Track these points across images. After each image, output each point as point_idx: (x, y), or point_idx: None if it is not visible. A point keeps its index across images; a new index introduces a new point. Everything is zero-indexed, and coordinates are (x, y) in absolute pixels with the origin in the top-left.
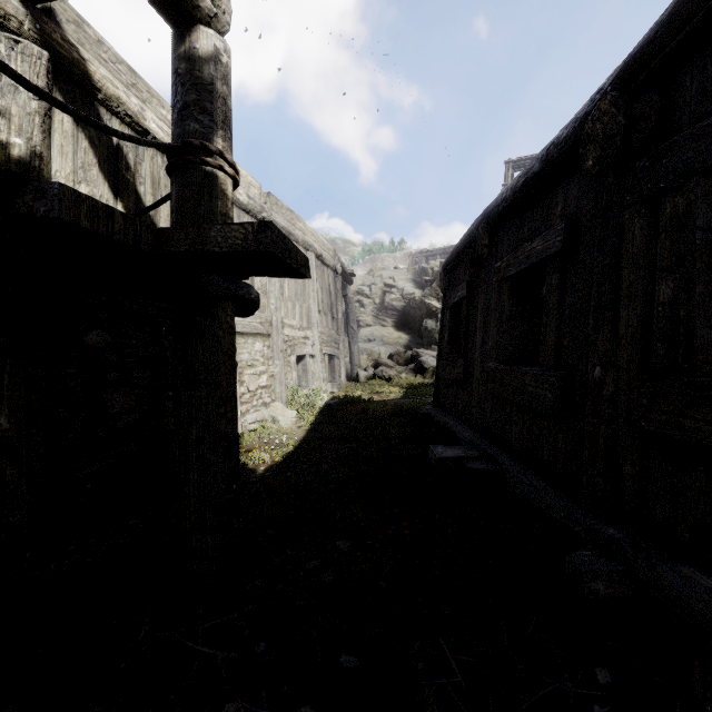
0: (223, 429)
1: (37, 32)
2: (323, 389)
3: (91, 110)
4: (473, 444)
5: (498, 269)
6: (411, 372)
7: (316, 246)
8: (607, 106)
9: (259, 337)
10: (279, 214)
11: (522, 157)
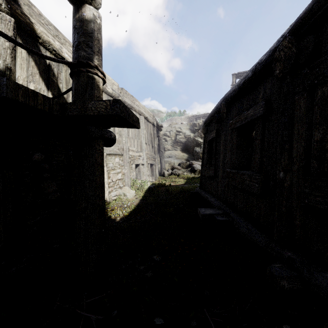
0: (97, 202)
1: (8, 9)
2: (147, 180)
3: (36, 47)
4: (219, 207)
5: (231, 124)
6: (188, 171)
7: (144, 113)
8: (287, 43)
9: (117, 156)
10: (127, 98)
11: (240, 72)
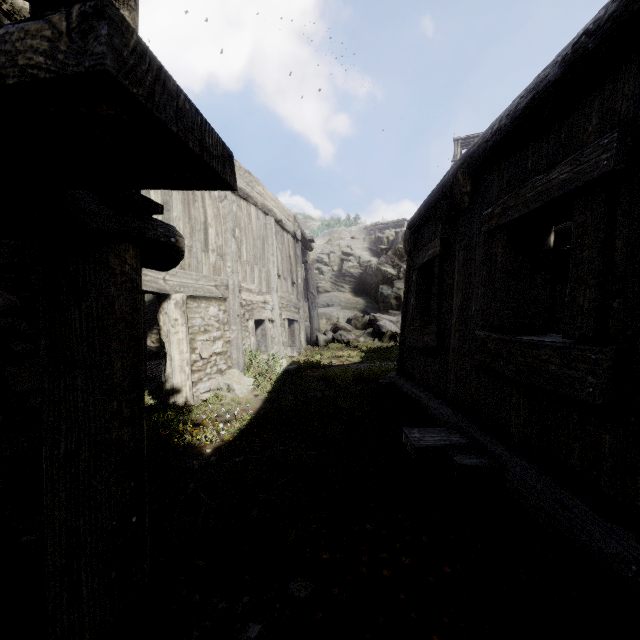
0: (113, 436)
1: None
2: (282, 354)
3: None
4: (454, 425)
5: (489, 216)
6: (369, 336)
7: (276, 211)
8: None
9: (214, 301)
10: (237, 175)
11: (470, 135)
